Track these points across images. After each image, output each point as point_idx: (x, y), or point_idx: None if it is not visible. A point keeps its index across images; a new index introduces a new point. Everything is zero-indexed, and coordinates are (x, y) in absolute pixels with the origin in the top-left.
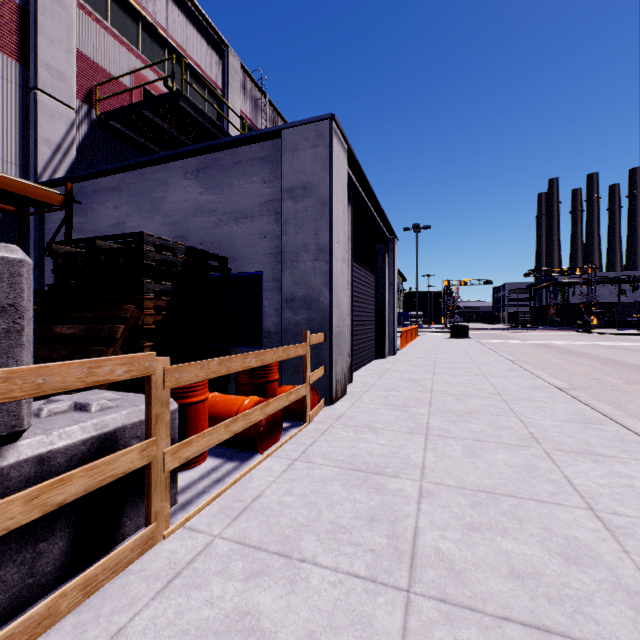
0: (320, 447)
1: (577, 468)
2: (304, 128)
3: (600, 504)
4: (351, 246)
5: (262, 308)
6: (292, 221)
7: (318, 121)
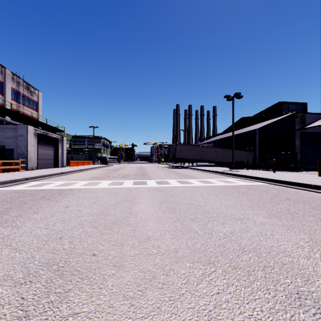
0: (20, 172)
1: (51, 171)
2: (22, 125)
3: (46, 172)
4: (37, 143)
5: (14, 155)
6: (20, 140)
7: (25, 125)
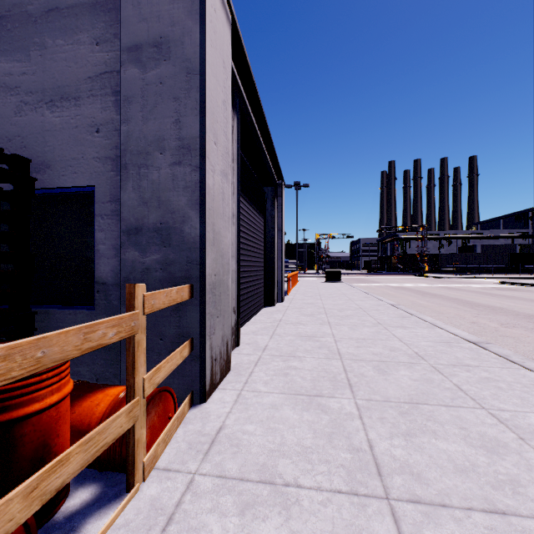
0: None
1: None
2: None
3: None
4: (237, 169)
5: (94, 245)
6: (138, 99)
7: None
